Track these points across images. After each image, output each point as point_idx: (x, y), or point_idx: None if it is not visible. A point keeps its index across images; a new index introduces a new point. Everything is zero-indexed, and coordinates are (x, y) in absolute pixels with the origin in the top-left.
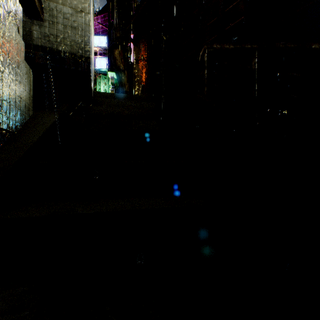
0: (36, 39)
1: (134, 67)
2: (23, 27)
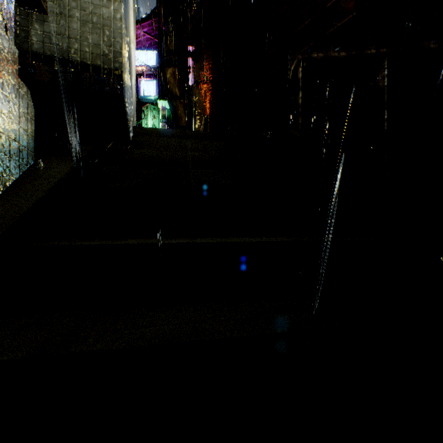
0: (37, 43)
1: (193, 92)
2: (16, 24)
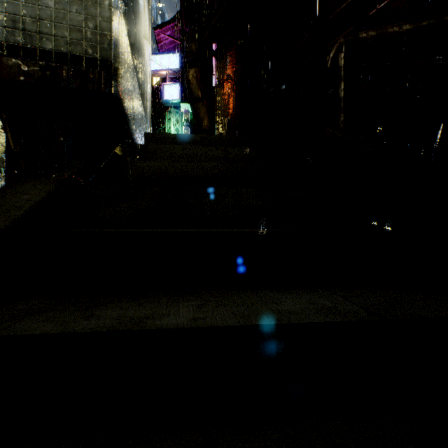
0: None
1: (216, 92)
2: None
